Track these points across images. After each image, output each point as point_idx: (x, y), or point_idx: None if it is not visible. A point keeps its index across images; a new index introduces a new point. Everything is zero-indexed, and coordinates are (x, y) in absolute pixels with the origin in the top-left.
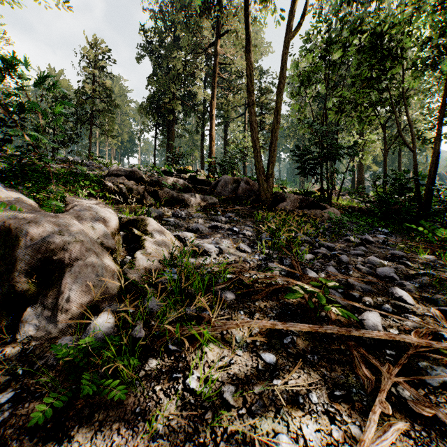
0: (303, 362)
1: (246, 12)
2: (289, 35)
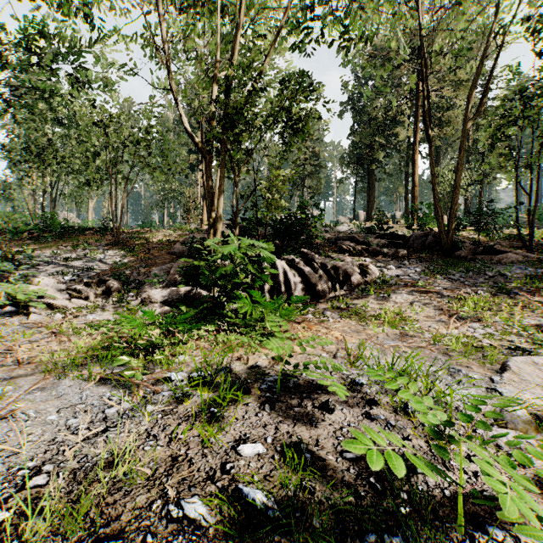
0: (413, 295)
1: (428, 127)
2: (466, 128)
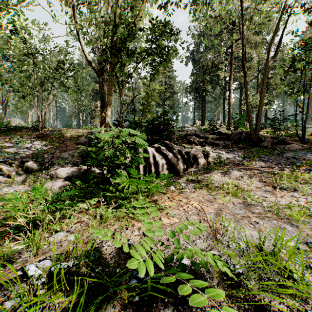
0: (241, 171)
1: (243, 64)
2: (267, 65)
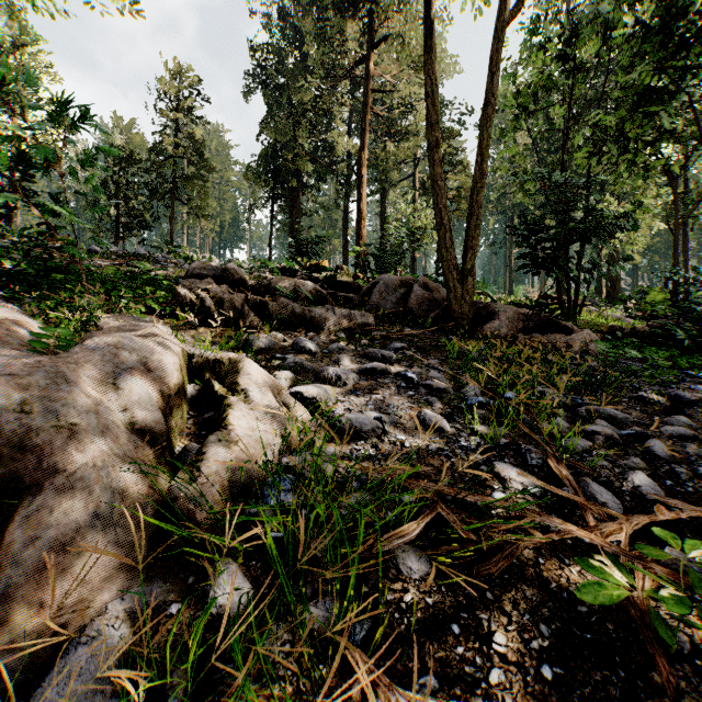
0: None
1: None
2: (504, 17)
